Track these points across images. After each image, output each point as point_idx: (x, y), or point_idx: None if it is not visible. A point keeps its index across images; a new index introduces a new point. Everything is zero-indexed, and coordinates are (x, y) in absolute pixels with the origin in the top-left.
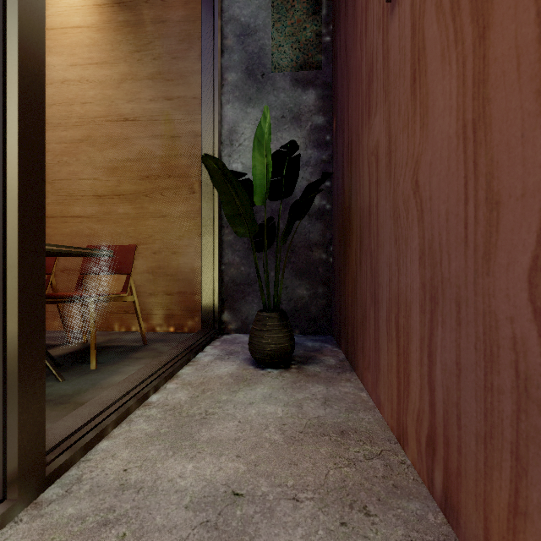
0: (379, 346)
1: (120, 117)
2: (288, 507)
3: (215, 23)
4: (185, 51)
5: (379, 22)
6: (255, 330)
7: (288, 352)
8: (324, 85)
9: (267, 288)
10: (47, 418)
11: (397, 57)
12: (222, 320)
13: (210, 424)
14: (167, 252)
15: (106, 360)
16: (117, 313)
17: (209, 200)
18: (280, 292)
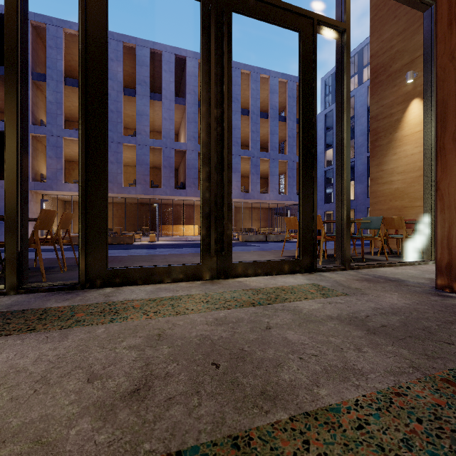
0: None
1: None
2: None
3: None
4: None
5: None
6: None
7: None
8: None
9: None
10: None
11: None
12: None
13: None
14: None
15: None
16: None
17: None
18: None
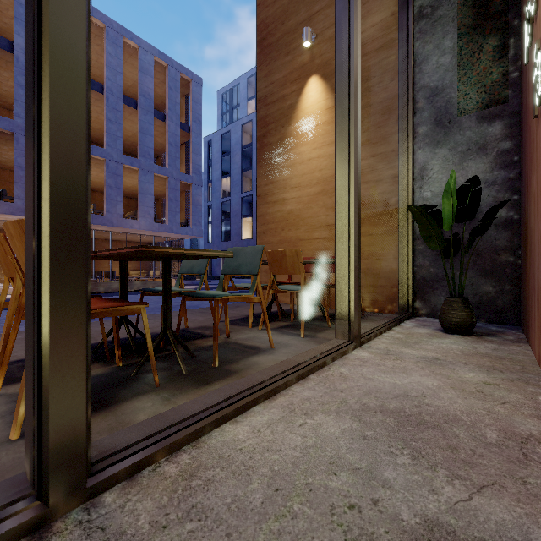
0: (535, 317)
1: None
2: (462, 364)
3: (409, 95)
4: (386, 121)
5: (535, 120)
6: (444, 309)
7: (470, 325)
8: (511, 115)
9: (453, 283)
10: None
11: (538, 154)
12: (414, 307)
13: (419, 345)
14: (373, 258)
15: None
16: None
17: (404, 222)
18: (463, 286)
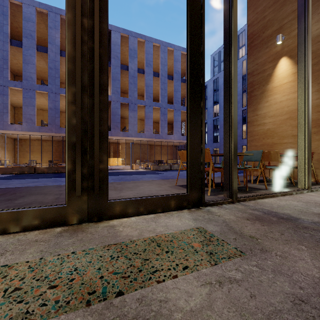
0: None
1: None
2: None
3: None
4: None
5: None
6: None
7: None
8: None
9: None
10: None
11: None
12: None
13: None
14: None
15: None
16: None
17: None
18: None
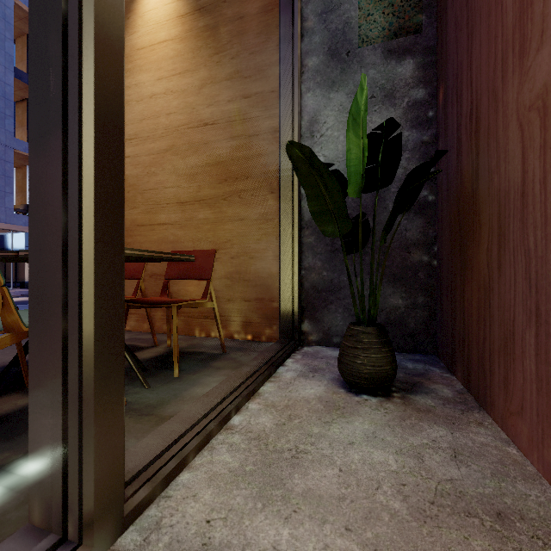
0: None
1: (200, 122)
2: None
3: (295, 5)
4: (263, 44)
5: None
6: (347, 346)
7: (390, 377)
8: (425, 51)
9: (361, 297)
10: (132, 431)
11: None
12: (302, 330)
13: (304, 468)
14: (245, 256)
15: (188, 368)
16: (197, 318)
17: (288, 200)
18: (377, 303)
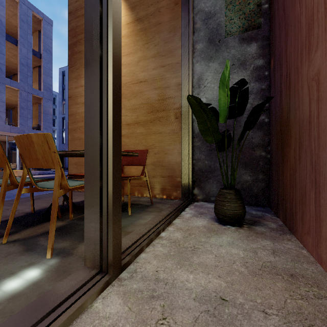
0: (321, 218)
1: (138, 81)
2: (260, 316)
3: (190, 16)
4: (172, 37)
5: None
6: (219, 200)
7: (241, 216)
8: (263, 38)
9: (226, 175)
10: None
11: None
12: (193, 193)
13: (198, 254)
14: (162, 153)
15: (135, 211)
16: (136, 186)
17: (186, 122)
18: (235, 177)
